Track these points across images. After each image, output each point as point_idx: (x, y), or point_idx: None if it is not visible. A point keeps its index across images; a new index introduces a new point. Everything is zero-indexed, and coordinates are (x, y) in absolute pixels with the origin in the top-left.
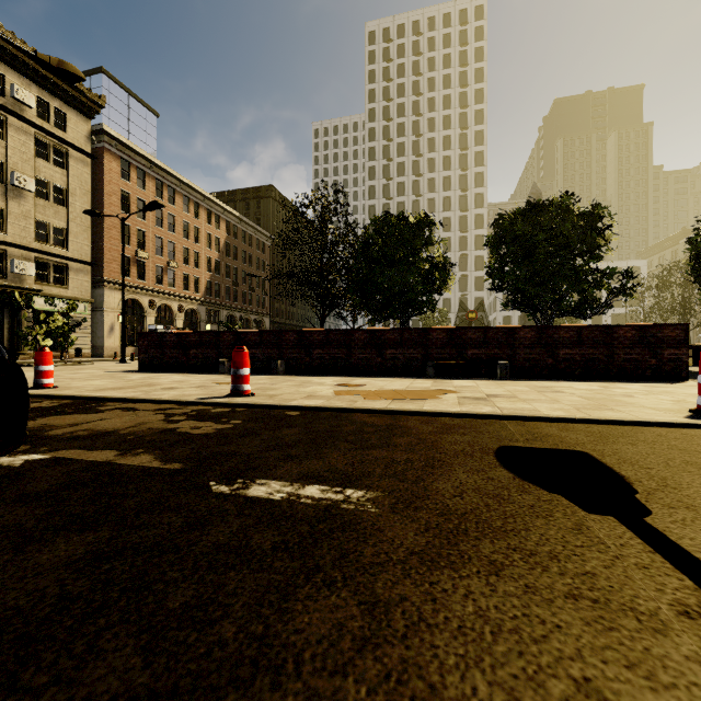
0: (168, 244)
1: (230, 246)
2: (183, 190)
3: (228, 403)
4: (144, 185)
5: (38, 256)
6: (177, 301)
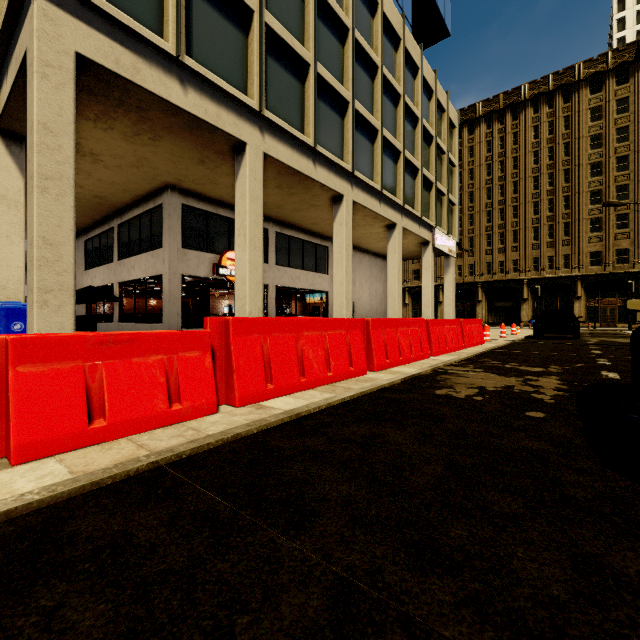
0: None
1: None
2: None
3: None
4: None
5: None
6: None
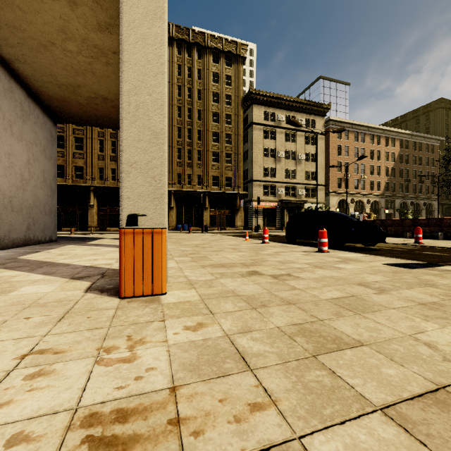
0: (360, 166)
1: (402, 156)
2: (369, 131)
3: (413, 245)
4: (347, 138)
5: (306, 186)
6: (366, 197)
